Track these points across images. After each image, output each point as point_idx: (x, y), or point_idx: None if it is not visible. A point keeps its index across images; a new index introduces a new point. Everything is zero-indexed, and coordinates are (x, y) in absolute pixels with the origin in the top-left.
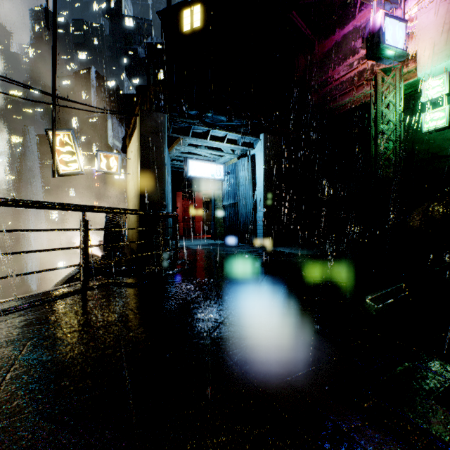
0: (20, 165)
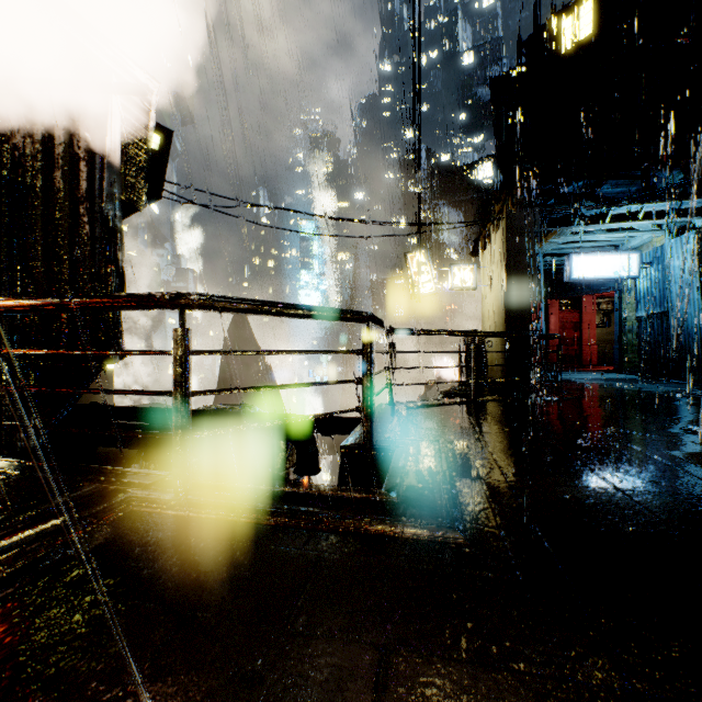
0: (354, 285)
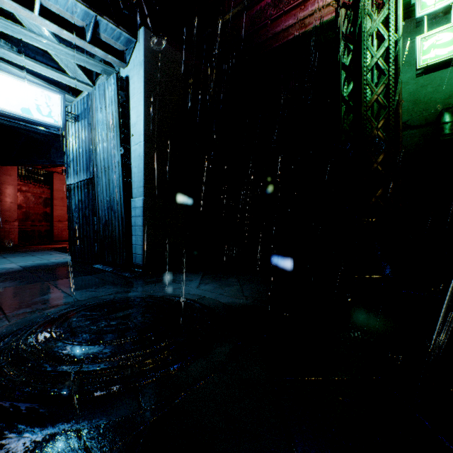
0: None
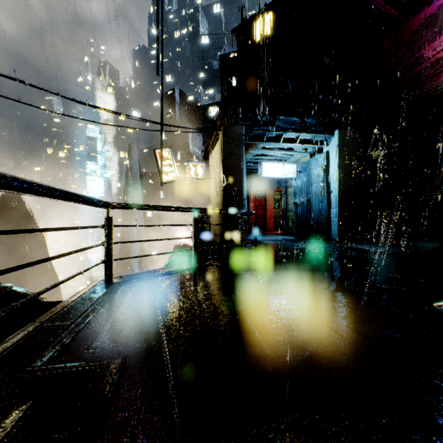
0: (128, 175)
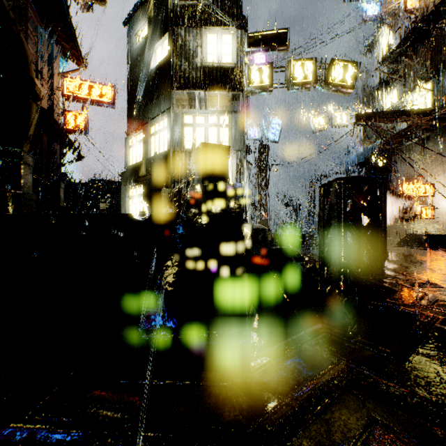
0: None
